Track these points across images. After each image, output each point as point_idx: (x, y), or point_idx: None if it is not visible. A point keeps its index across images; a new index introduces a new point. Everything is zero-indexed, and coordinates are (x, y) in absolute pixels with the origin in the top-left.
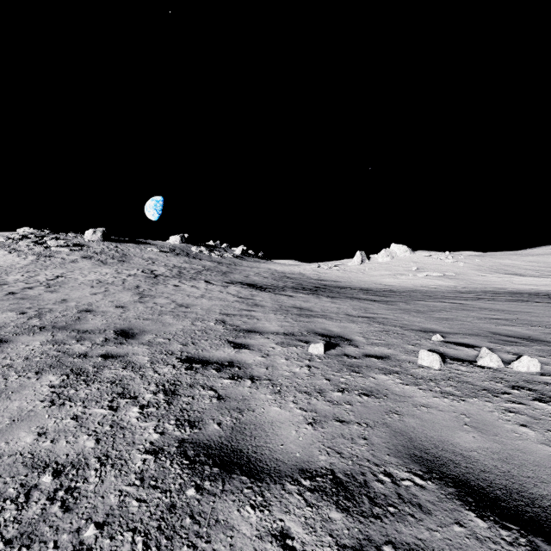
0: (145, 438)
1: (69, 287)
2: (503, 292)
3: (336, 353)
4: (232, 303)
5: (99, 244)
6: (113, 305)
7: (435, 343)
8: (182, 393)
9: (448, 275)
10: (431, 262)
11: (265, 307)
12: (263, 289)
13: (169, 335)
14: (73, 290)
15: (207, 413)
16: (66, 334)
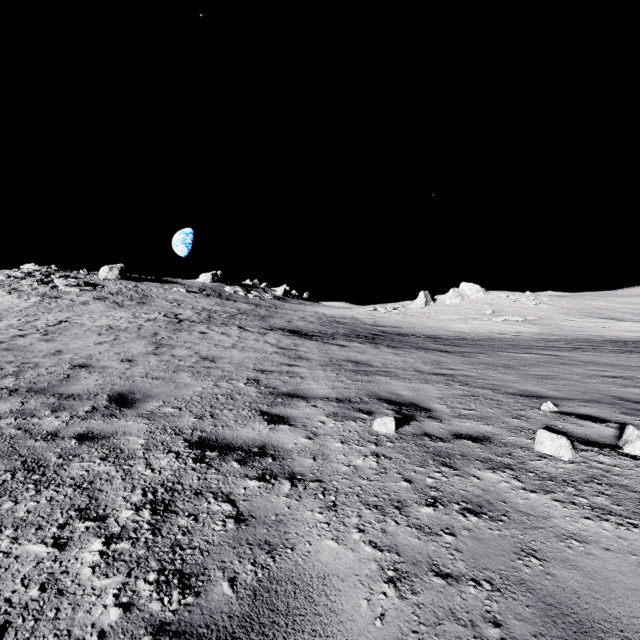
0: (92, 621)
1: (70, 335)
2: (600, 340)
3: (412, 431)
4: (269, 355)
5: (116, 284)
6: (118, 358)
7: (547, 414)
8: (180, 507)
9: (531, 319)
10: (509, 304)
11: (311, 361)
12: (308, 337)
13: (181, 402)
14: (75, 338)
15: (214, 555)
16: (42, 400)
